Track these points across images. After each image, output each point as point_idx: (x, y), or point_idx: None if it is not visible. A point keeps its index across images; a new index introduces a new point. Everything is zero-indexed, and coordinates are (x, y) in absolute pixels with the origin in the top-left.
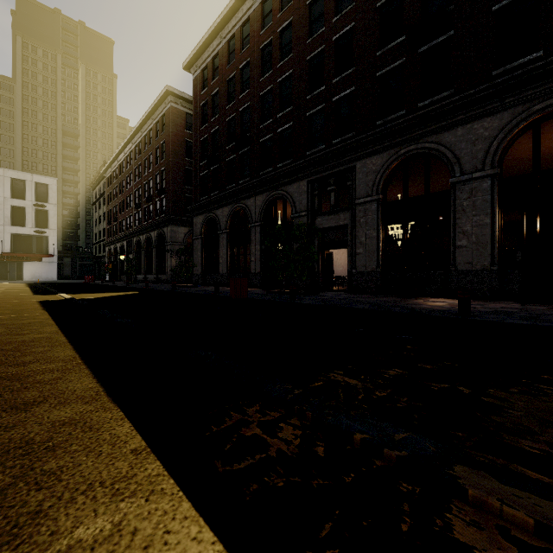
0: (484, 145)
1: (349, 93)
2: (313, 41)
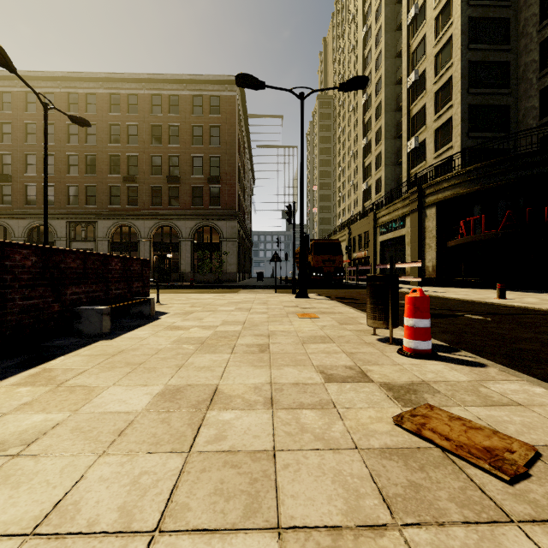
0: (148, 230)
1: (94, 185)
2: (71, 146)
